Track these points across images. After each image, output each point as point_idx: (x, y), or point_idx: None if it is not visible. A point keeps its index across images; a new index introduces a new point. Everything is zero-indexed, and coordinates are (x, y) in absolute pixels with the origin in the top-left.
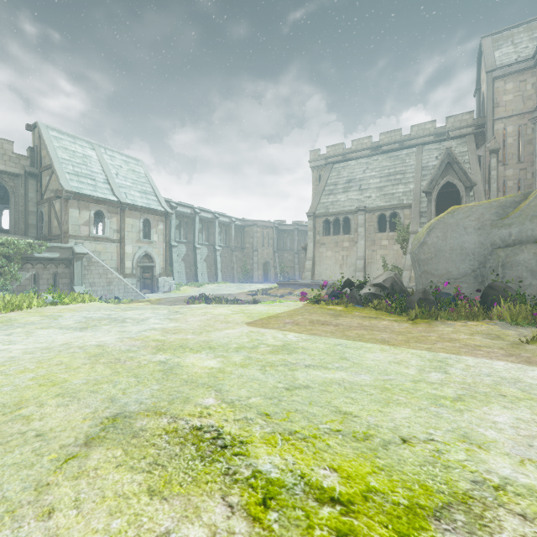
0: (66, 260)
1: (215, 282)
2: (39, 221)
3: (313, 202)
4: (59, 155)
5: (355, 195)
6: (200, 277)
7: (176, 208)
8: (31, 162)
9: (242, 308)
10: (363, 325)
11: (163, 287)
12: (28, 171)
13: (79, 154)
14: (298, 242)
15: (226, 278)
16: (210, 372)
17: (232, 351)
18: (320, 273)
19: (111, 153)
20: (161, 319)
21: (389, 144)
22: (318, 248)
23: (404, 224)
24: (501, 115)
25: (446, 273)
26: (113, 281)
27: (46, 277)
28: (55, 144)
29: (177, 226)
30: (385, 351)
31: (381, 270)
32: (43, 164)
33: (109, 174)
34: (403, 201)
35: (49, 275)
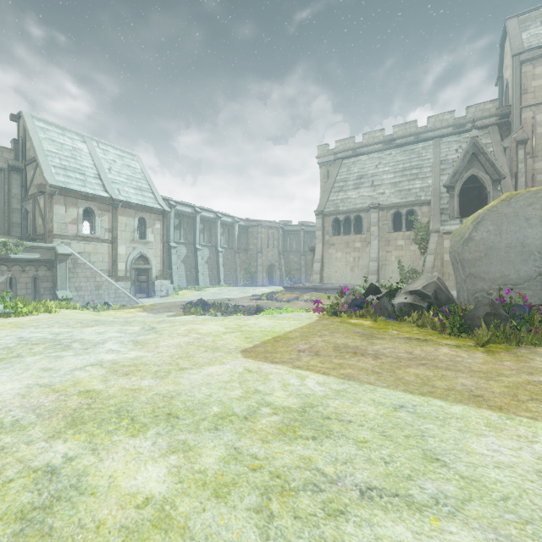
0: (48, 262)
1: (217, 285)
2: (24, 219)
3: (321, 200)
4: (44, 147)
5: (367, 192)
6: (202, 280)
7: (175, 207)
8: (15, 155)
9: (239, 322)
10: (416, 355)
11: (160, 291)
12: (11, 165)
13: (67, 147)
14: (304, 243)
15: (229, 282)
16: (133, 527)
17: (205, 430)
18: (330, 275)
19: (104, 146)
20: (123, 342)
21: (404, 137)
22: (327, 249)
23: (421, 222)
24: (529, 102)
25: (501, 277)
26: (102, 285)
27: (24, 280)
28: (41, 135)
29: (176, 226)
30: (500, 431)
31: (396, 273)
32: (27, 157)
33: (101, 169)
34: (420, 198)
35: (28, 278)
